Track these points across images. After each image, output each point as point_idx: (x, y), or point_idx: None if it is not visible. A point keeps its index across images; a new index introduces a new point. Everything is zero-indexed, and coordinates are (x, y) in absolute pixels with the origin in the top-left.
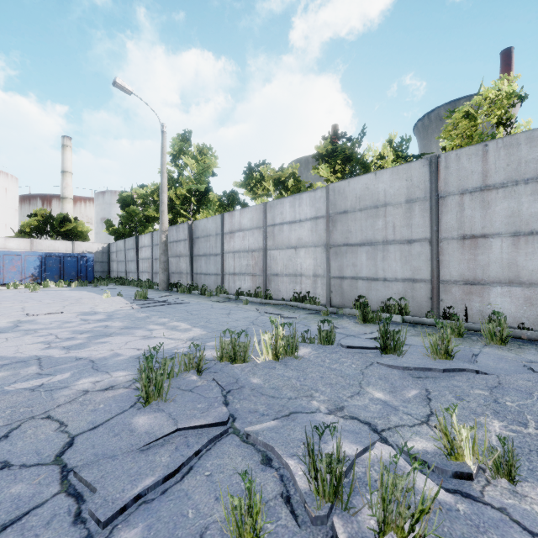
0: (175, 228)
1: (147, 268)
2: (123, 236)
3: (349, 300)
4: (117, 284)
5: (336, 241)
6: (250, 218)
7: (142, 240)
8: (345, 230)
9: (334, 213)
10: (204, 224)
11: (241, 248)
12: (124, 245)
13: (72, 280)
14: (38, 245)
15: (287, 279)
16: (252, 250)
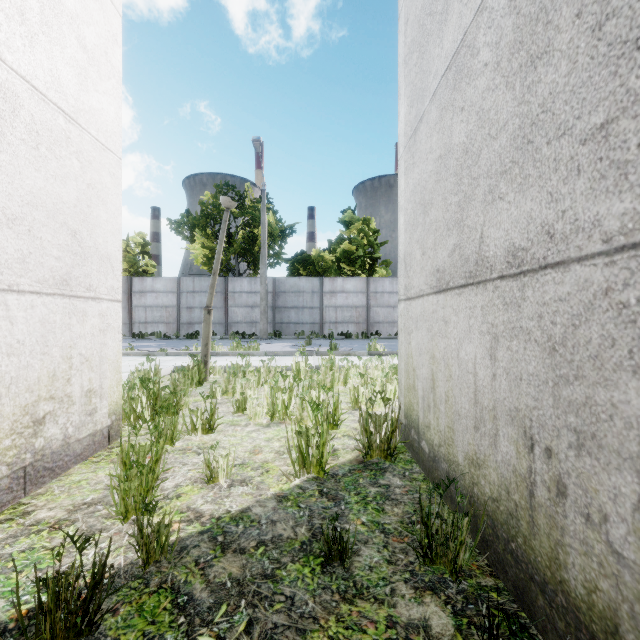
0: None
1: None
2: None
3: None
4: None
5: None
6: None
7: None
8: None
9: None
10: None
11: None
12: None
13: None
14: None
15: None
16: None
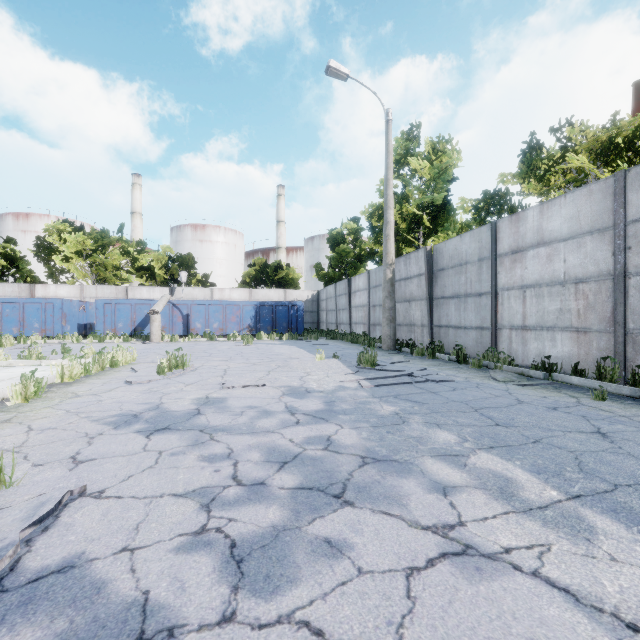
0: (403, 259)
1: (362, 318)
2: (333, 281)
3: None
4: (328, 338)
5: None
6: (568, 216)
7: (355, 283)
8: None
9: None
10: (454, 247)
11: (543, 278)
12: (335, 290)
13: (283, 332)
14: (255, 295)
15: None
16: (576, 280)
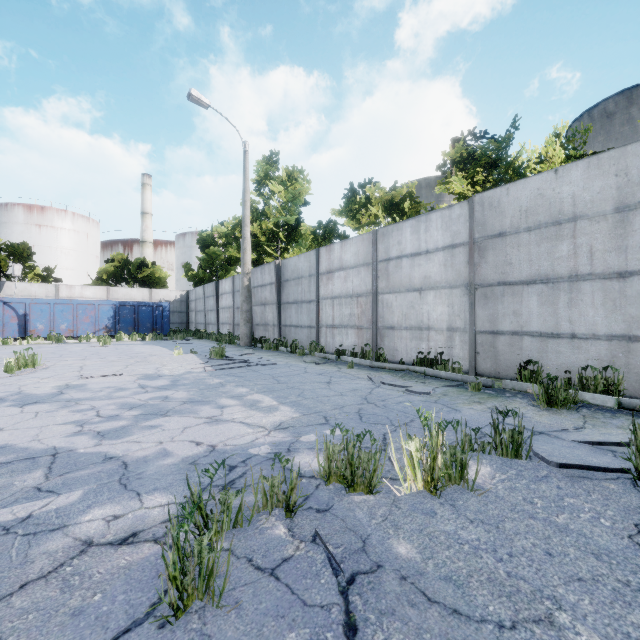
0: (259, 269)
1: (228, 319)
2: (203, 282)
3: (507, 366)
4: (194, 338)
5: (486, 279)
6: (354, 253)
7: (222, 286)
8: (502, 262)
9: (482, 237)
10: (295, 264)
11: (342, 292)
12: (204, 291)
13: (147, 332)
14: (114, 294)
15: (407, 334)
16: (357, 295)
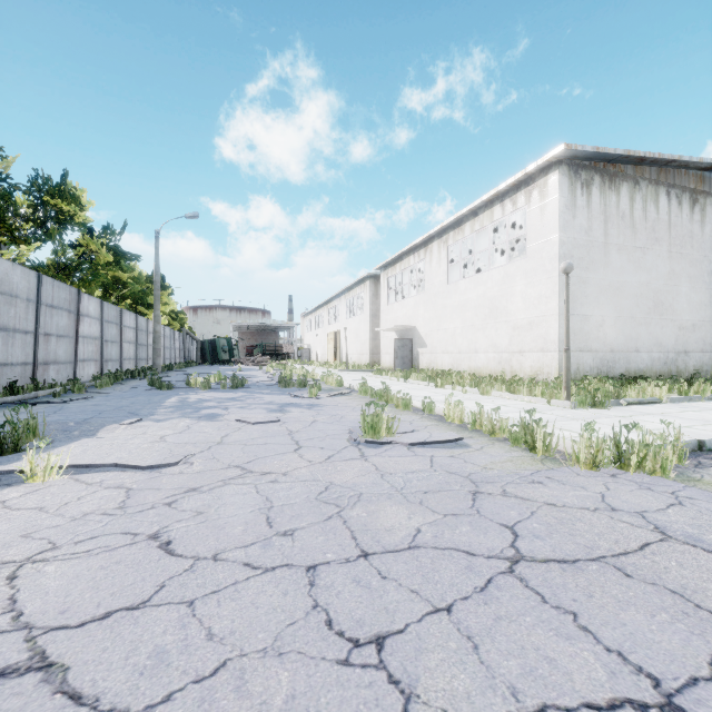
0: None
1: None
2: None
3: None
4: None
5: None
6: None
7: None
8: None
9: None
10: None
11: None
12: None
13: None
14: None
15: None
16: None
